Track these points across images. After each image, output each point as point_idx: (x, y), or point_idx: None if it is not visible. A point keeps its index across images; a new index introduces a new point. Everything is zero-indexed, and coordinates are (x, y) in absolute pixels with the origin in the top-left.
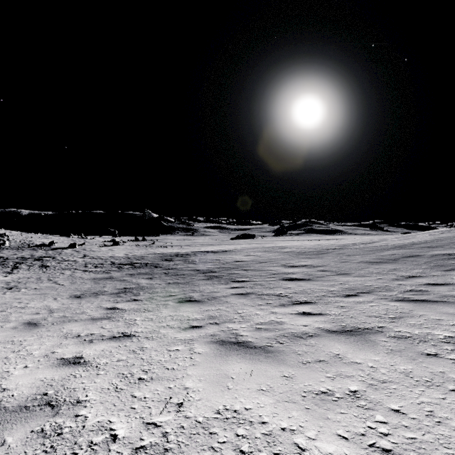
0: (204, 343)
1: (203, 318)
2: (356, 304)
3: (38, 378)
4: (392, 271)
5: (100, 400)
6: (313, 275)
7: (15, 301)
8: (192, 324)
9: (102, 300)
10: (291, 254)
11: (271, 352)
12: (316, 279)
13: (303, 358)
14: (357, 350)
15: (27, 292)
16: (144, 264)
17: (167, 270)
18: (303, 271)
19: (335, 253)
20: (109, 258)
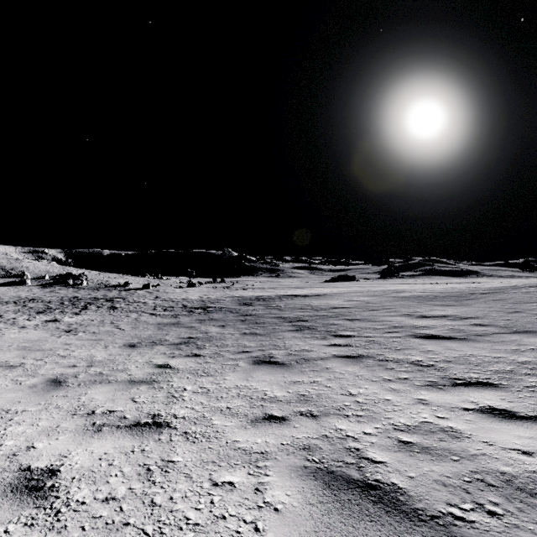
0: (288, 473)
1: (288, 400)
2: None
3: None
4: None
5: None
6: (465, 331)
7: (62, 347)
8: (268, 411)
9: (157, 352)
10: (414, 300)
11: None
12: (476, 339)
13: None
14: None
15: (82, 337)
16: (219, 308)
17: (244, 316)
18: (444, 325)
19: (490, 299)
20: (182, 300)
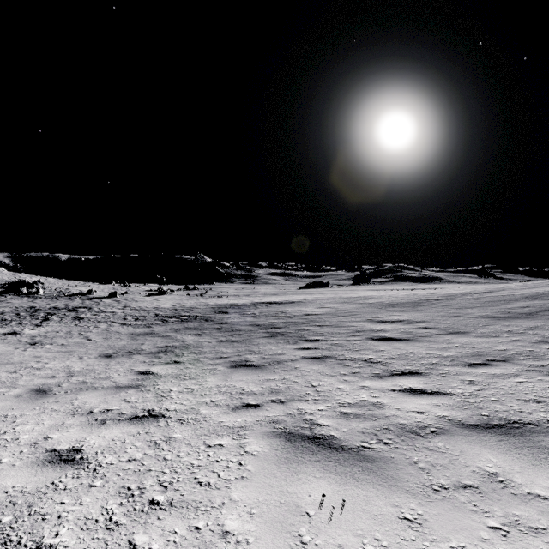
0: (261, 436)
1: (262, 393)
2: (492, 379)
3: (2, 487)
4: (532, 330)
5: (74, 548)
6: (413, 334)
7: (33, 360)
8: (246, 401)
9: (136, 361)
10: (378, 306)
11: (371, 461)
12: (419, 340)
13: (432, 478)
14: (529, 466)
15: (51, 349)
16: (193, 316)
17: (220, 325)
18: (398, 329)
19: (440, 305)
20: (153, 309)
